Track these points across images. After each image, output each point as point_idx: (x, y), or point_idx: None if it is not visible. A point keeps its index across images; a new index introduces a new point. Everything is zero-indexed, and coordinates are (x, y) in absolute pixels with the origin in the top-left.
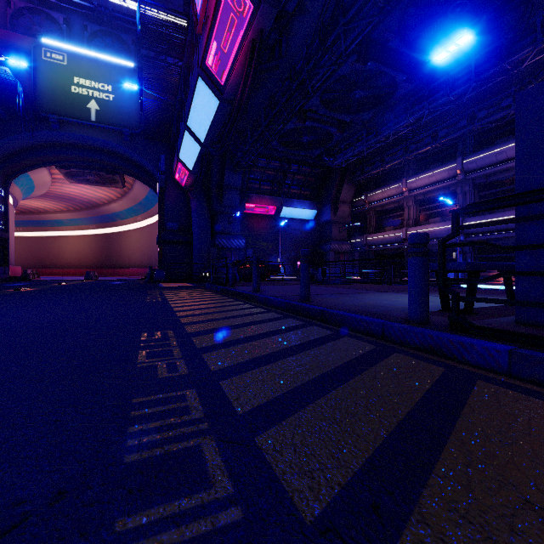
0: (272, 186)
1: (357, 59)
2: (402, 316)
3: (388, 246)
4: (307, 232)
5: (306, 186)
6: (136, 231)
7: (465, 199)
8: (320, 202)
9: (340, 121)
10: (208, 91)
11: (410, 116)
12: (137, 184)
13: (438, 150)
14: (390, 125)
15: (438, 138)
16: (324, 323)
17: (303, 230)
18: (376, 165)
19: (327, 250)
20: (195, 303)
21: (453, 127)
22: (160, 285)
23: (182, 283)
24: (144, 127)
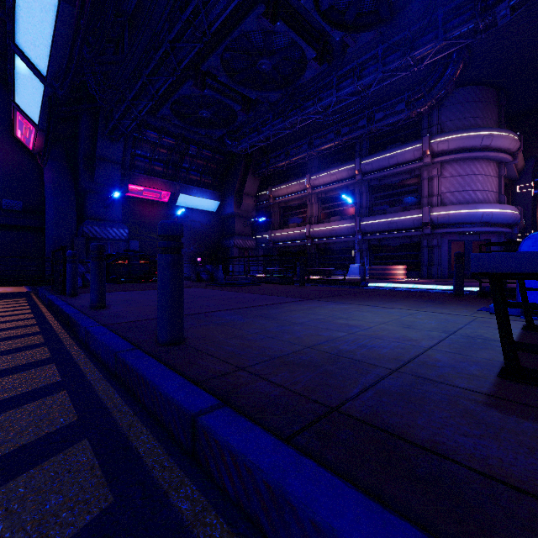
0: (166, 168)
1: (265, 12)
2: (520, 474)
3: (293, 242)
4: (208, 225)
5: (207, 173)
6: None
7: (362, 199)
8: (223, 193)
9: (245, 99)
10: None
11: (318, 103)
12: None
13: (338, 150)
14: (298, 110)
15: (340, 135)
16: (195, 486)
17: (204, 223)
18: (282, 157)
19: (231, 245)
20: None
21: (354, 125)
22: None
23: (15, 286)
24: None
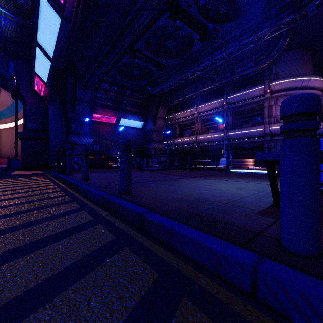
0: (113, 103)
1: (170, 16)
2: (253, 228)
3: (186, 146)
4: (137, 136)
5: (136, 106)
6: (6, 130)
7: (228, 119)
8: (146, 117)
9: (158, 63)
10: (51, 8)
11: (200, 64)
12: (2, 92)
13: (213, 90)
14: (189, 69)
15: (214, 82)
16: (142, 235)
17: (135, 134)
18: (180, 96)
19: (150, 147)
20: (1, 198)
21: (223, 76)
22: (10, 172)
23: (36, 170)
24: (2, 43)
